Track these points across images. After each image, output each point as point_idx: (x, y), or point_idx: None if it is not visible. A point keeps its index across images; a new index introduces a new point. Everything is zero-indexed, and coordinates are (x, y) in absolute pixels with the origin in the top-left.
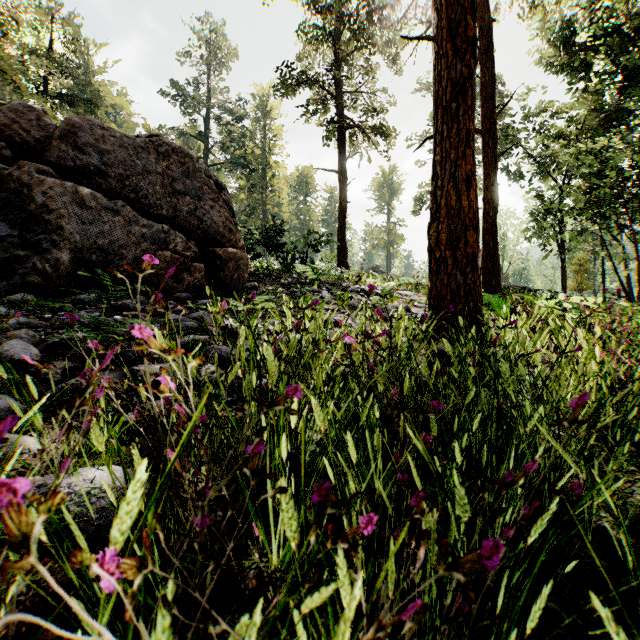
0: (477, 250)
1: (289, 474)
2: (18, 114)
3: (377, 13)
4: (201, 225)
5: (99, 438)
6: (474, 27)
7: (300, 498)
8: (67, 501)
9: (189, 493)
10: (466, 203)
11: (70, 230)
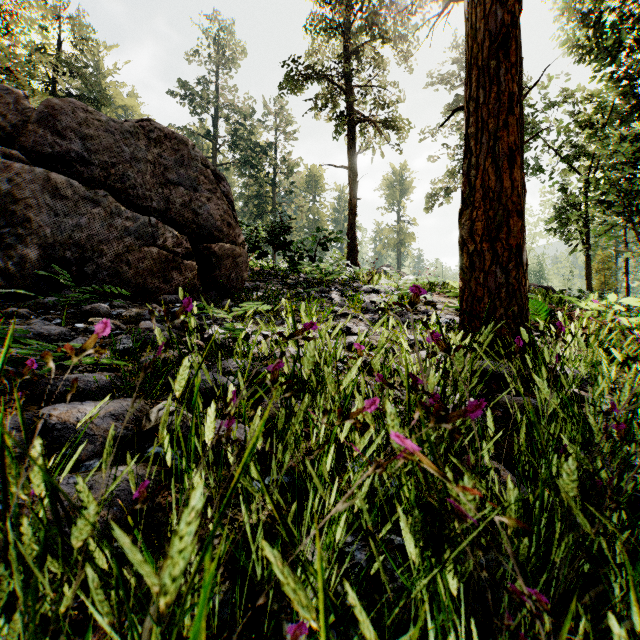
0: (522, 241)
1: None
2: None
3: None
4: (196, 219)
5: None
6: None
7: None
8: None
9: None
10: (508, 183)
11: (39, 222)
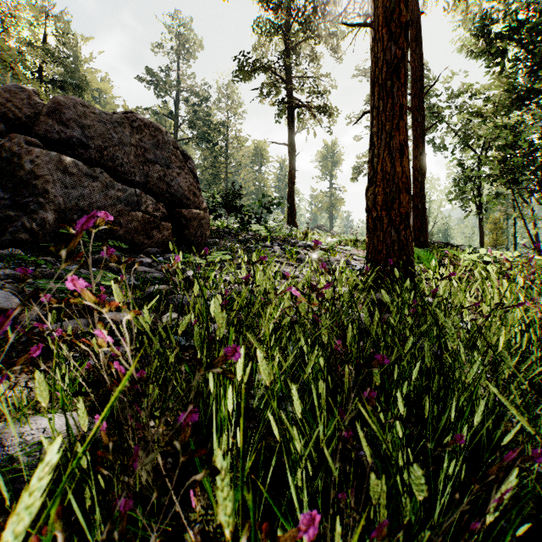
0: (409, 210)
1: (238, 418)
2: (12, 94)
3: (321, 9)
4: (169, 189)
5: (41, 394)
6: (406, 14)
7: (247, 447)
8: (17, 452)
9: (116, 466)
10: (400, 169)
11: (54, 193)
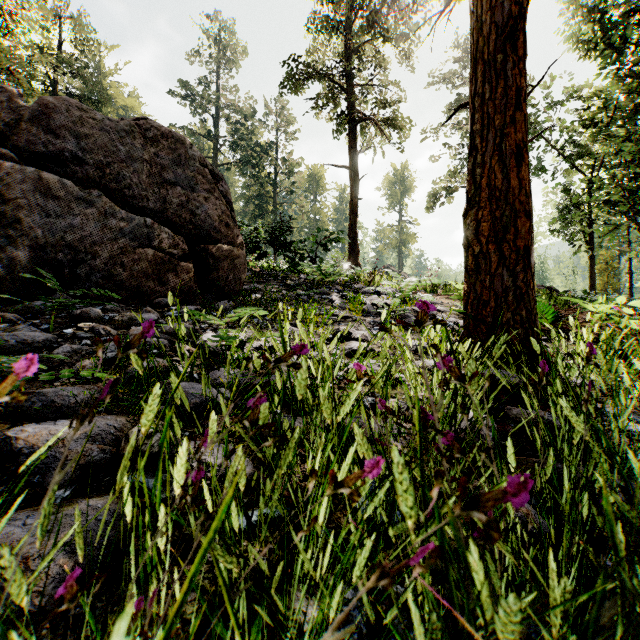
0: (530, 243)
1: None
2: None
3: None
4: (194, 219)
5: None
6: None
7: None
8: None
9: None
10: (516, 182)
11: (30, 223)
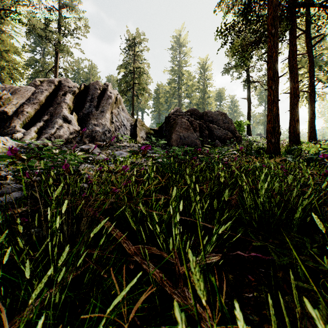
0: (299, 133)
1: None
2: (194, 111)
3: None
4: (229, 129)
5: None
6: (298, 91)
7: None
8: None
9: None
10: (296, 124)
11: (215, 133)
